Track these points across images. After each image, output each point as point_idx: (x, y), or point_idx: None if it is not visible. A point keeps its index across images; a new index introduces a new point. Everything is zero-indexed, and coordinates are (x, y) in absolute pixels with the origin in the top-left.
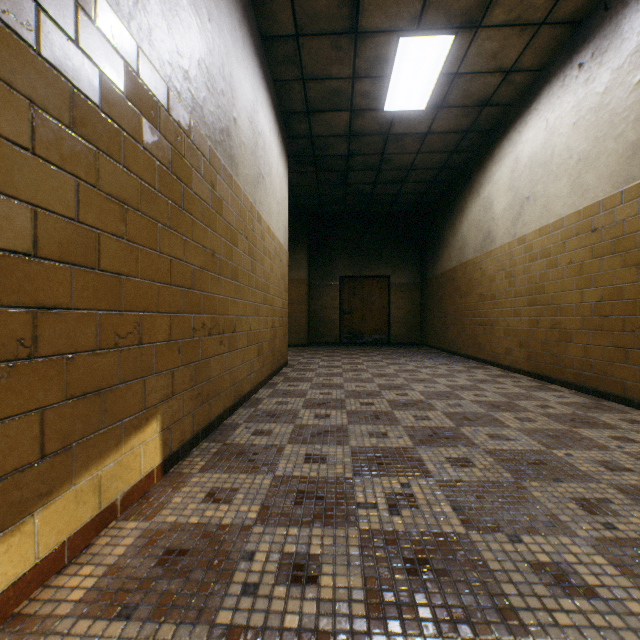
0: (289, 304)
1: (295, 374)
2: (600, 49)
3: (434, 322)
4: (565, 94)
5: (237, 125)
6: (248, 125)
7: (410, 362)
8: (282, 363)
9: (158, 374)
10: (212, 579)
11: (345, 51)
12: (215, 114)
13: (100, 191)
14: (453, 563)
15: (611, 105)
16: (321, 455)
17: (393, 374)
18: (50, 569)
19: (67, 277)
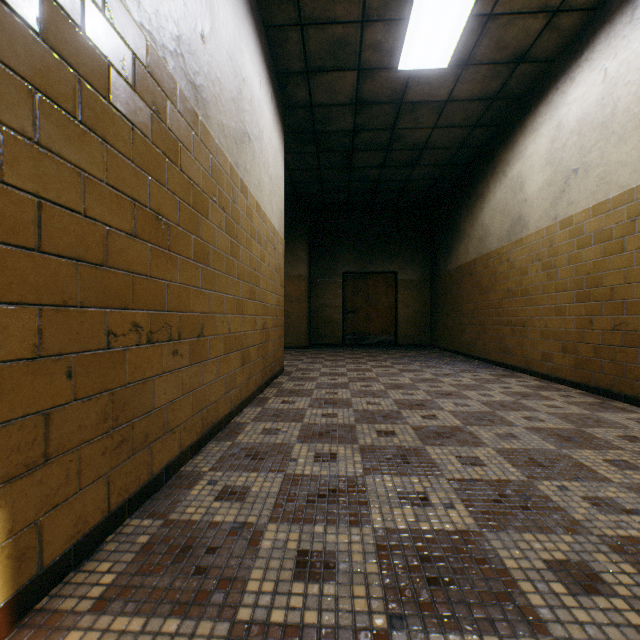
0: (288, 302)
1: (291, 385)
2: None
3: (447, 322)
4: (635, 30)
5: (206, 47)
6: (226, 59)
7: (426, 368)
8: (277, 370)
9: None
10: None
11: None
12: (162, 4)
13: None
14: None
15: None
16: (325, 554)
17: (410, 385)
18: None
19: None
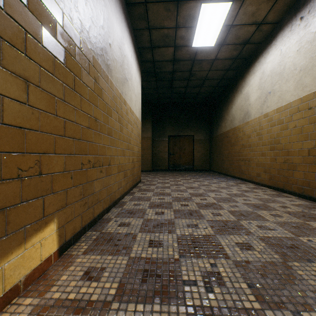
0: (142, 150)
1: (145, 187)
2: (314, 8)
3: (217, 159)
4: (292, 35)
5: (111, 48)
6: (118, 50)
7: (205, 180)
8: (138, 181)
9: (55, 193)
10: None
11: (172, 12)
12: (97, 38)
13: (3, 68)
14: None
15: None
16: (159, 241)
17: (197, 187)
18: None
19: None
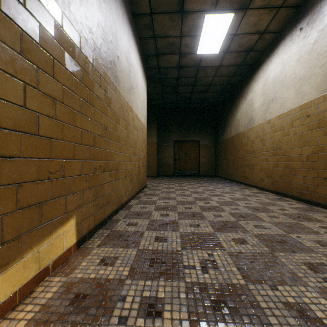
0: (147, 155)
1: (150, 192)
2: (312, 20)
3: (222, 164)
4: (292, 44)
5: (119, 60)
6: (125, 60)
7: (210, 185)
8: (143, 186)
9: (74, 193)
10: (101, 313)
11: (176, 22)
12: (107, 53)
13: (39, 91)
14: (239, 303)
15: (318, 49)
16: (164, 237)
17: (201, 192)
18: (7, 308)
19: (18, 139)
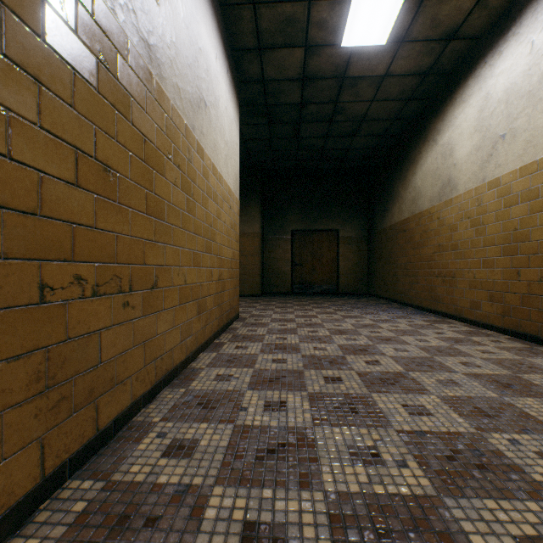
0: (243, 256)
1: (245, 330)
2: None
3: (383, 273)
4: None
5: (161, 10)
6: (181, 26)
7: (365, 315)
8: (232, 317)
9: None
10: None
11: None
12: None
13: None
14: None
15: None
16: (273, 527)
17: (352, 330)
18: None
19: None
